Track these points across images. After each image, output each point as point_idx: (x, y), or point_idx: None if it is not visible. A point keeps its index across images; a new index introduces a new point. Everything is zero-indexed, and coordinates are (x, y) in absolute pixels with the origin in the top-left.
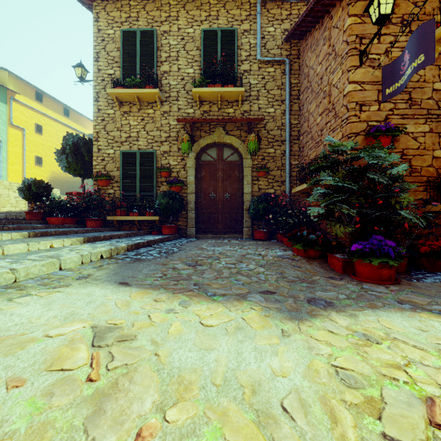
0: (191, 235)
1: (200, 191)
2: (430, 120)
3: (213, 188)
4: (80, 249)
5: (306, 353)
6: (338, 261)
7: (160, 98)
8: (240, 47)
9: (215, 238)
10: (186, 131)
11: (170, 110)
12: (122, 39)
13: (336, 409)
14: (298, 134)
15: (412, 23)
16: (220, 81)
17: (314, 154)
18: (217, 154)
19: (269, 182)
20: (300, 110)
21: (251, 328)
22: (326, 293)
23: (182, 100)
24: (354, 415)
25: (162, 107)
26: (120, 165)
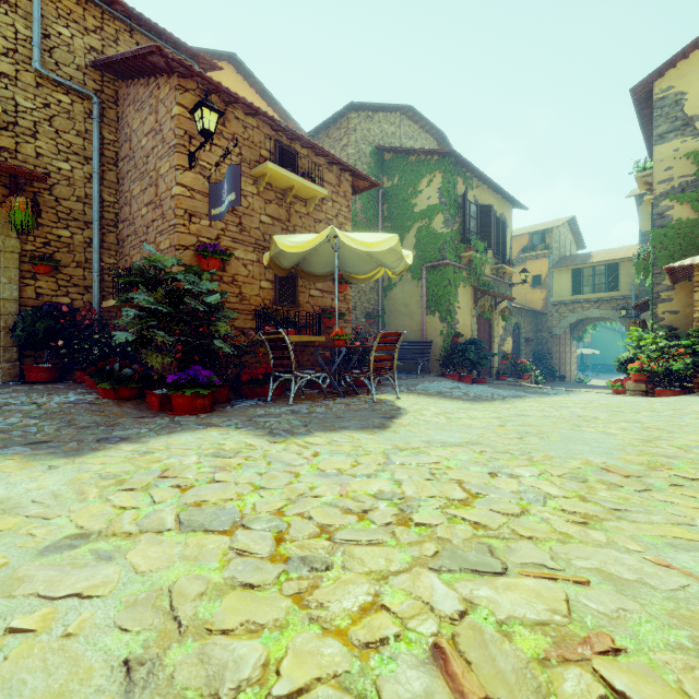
0: None
1: None
2: (258, 250)
3: None
4: None
5: (74, 473)
6: (156, 398)
7: None
8: None
9: None
10: None
11: None
12: None
13: (87, 490)
14: (117, 219)
15: (243, 146)
16: None
17: (139, 256)
18: None
19: (61, 285)
20: (120, 184)
21: (3, 473)
22: (126, 432)
23: None
24: (102, 489)
25: None
26: None
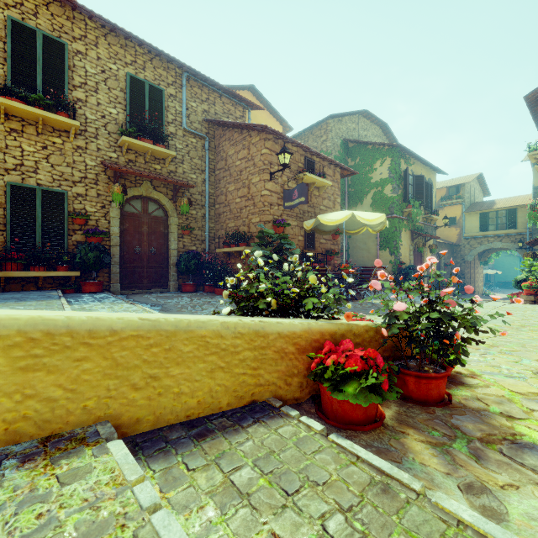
0: (115, 291)
1: (123, 243)
2: (297, 219)
3: (138, 241)
4: (112, 307)
5: None
6: None
7: (75, 130)
8: (167, 109)
9: (141, 293)
10: (119, 181)
11: (87, 147)
12: (10, 30)
13: None
14: (214, 202)
15: (291, 163)
16: (151, 137)
17: (233, 224)
18: (142, 206)
19: (192, 240)
20: (216, 183)
21: None
22: None
23: (103, 140)
24: None
25: (75, 140)
26: (7, 202)
